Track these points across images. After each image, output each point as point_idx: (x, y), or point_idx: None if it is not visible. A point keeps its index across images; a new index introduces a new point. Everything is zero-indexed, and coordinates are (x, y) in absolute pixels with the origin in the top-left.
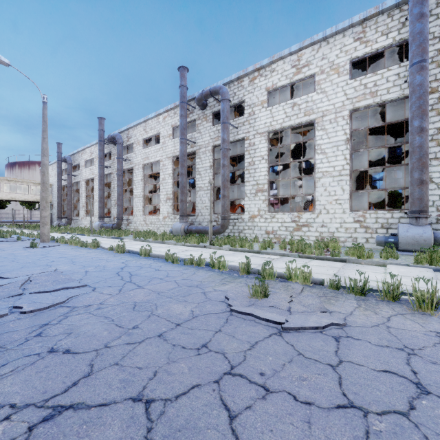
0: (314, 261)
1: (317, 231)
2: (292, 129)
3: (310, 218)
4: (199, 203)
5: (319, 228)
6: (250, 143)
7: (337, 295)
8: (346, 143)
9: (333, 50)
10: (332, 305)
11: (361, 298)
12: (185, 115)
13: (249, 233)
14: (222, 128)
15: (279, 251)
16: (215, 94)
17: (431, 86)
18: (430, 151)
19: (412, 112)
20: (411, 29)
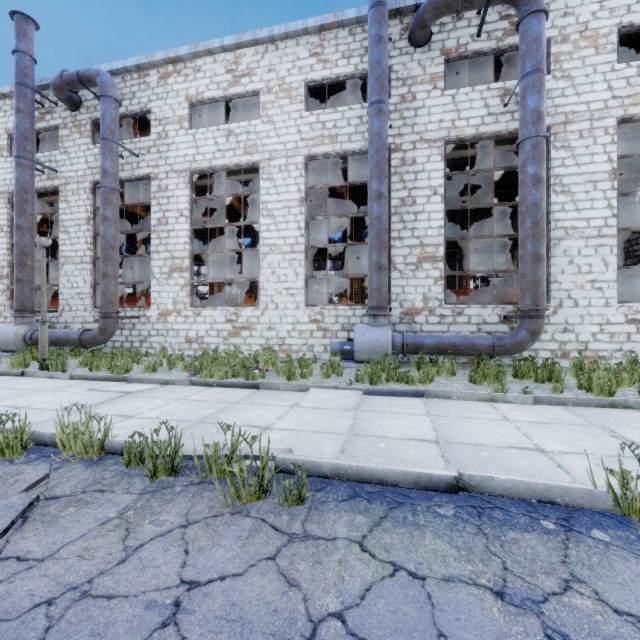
0: (208, 391)
1: (262, 336)
2: (231, 174)
3: (253, 317)
4: (66, 288)
5: (265, 332)
6: (161, 185)
7: (115, 485)
8: (301, 204)
9: (284, 61)
10: (42, 529)
11: (165, 482)
12: (30, 111)
13: (158, 342)
14: (101, 149)
15: (178, 373)
16: (90, 84)
17: (395, 141)
18: (394, 228)
19: (370, 169)
20: (369, 54)
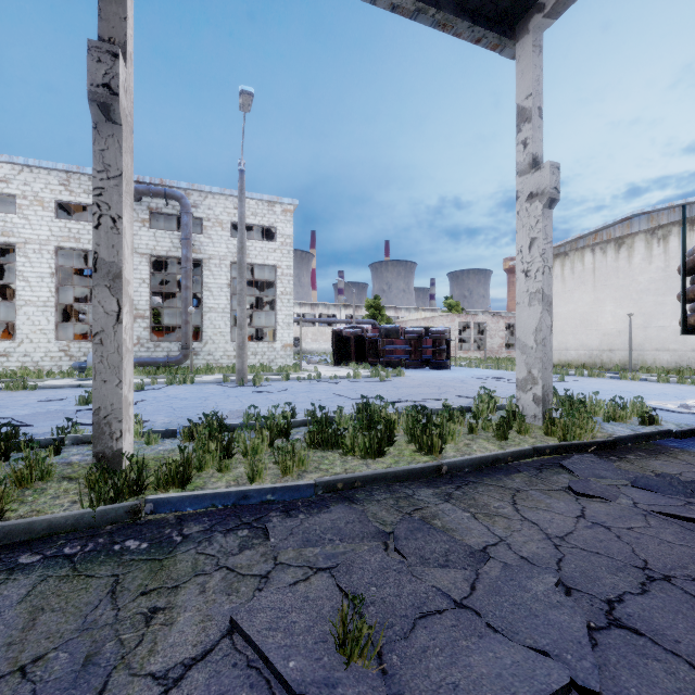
0: None
1: (19, 361)
2: None
3: (10, 348)
4: None
5: (21, 358)
6: None
7: None
8: (52, 277)
9: (38, 182)
10: None
11: None
12: None
13: None
14: None
15: None
16: None
17: None
18: None
19: None
20: None
